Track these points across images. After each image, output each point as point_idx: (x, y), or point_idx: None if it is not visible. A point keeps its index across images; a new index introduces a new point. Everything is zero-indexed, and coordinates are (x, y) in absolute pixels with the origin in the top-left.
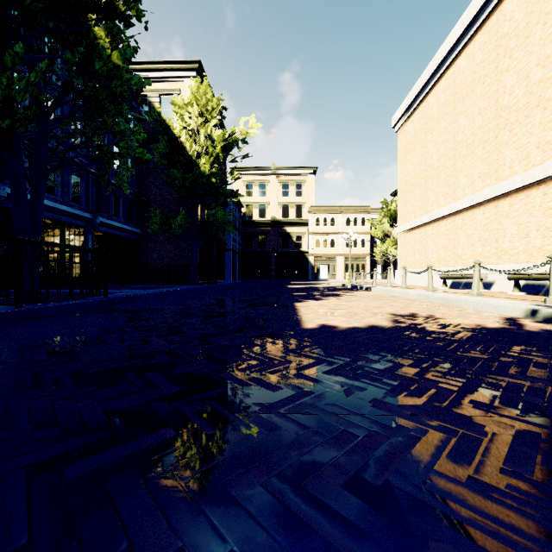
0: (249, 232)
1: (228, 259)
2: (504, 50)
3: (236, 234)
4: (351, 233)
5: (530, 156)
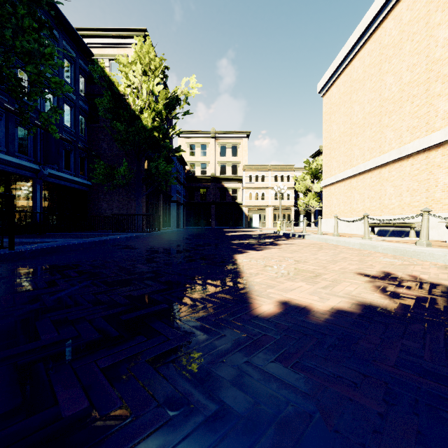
0: (192, 186)
1: (173, 209)
2: (436, 5)
3: (181, 188)
4: (281, 186)
5: None
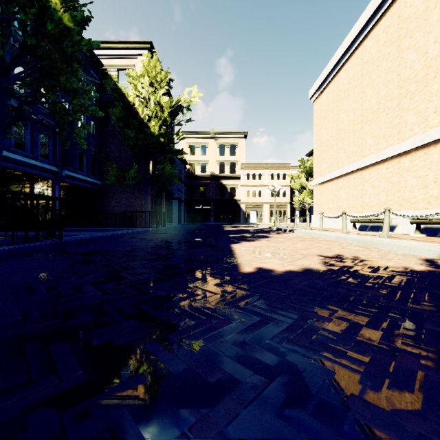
0: (193, 184)
1: (175, 206)
2: (406, 31)
3: (182, 186)
4: (276, 185)
5: (429, 119)
